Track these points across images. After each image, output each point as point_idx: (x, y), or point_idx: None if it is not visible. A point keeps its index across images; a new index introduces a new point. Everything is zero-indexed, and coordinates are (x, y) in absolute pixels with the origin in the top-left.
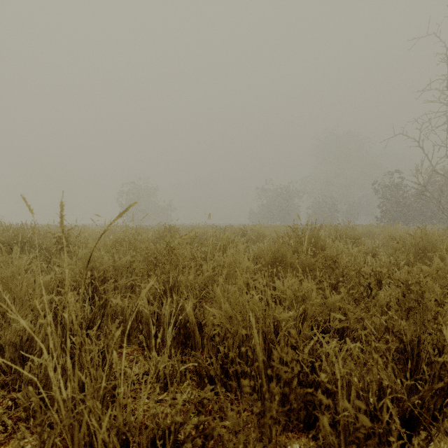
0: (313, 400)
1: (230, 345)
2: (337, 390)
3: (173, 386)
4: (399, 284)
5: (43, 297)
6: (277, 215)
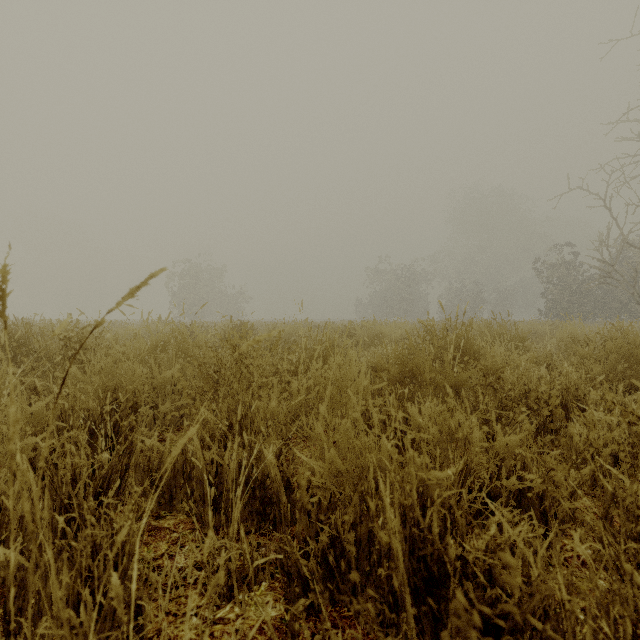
0: (495, 634)
1: (352, 557)
2: (556, 635)
3: (238, 635)
4: (633, 420)
5: (26, 439)
6: (396, 308)
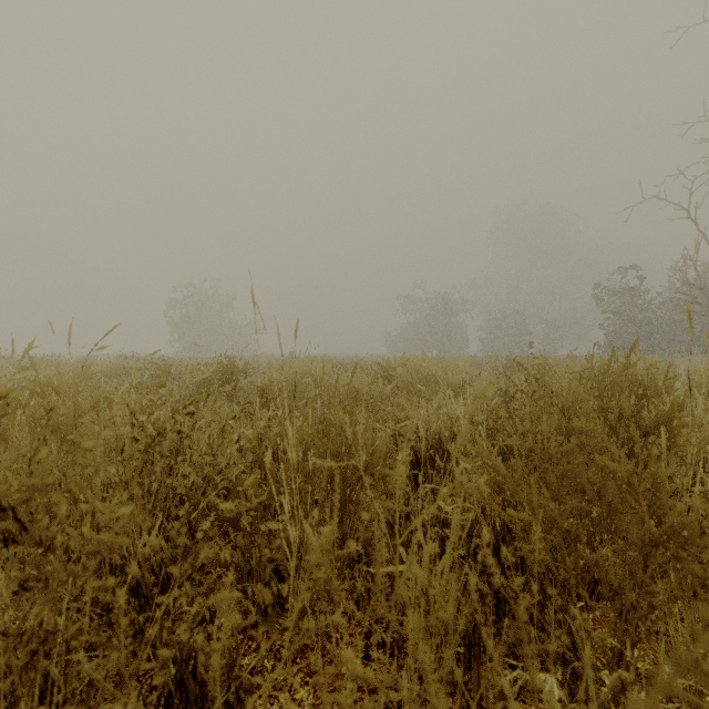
0: None
1: None
2: None
3: None
4: None
5: None
6: (432, 341)
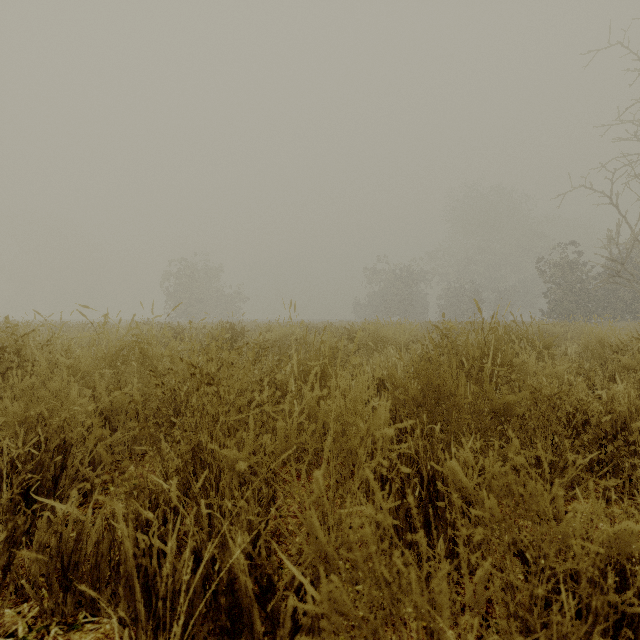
0: None
1: None
2: None
3: None
4: None
5: None
6: (395, 308)
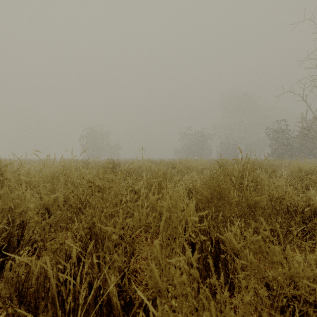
0: None
1: None
2: None
3: None
4: None
5: None
6: (195, 152)
